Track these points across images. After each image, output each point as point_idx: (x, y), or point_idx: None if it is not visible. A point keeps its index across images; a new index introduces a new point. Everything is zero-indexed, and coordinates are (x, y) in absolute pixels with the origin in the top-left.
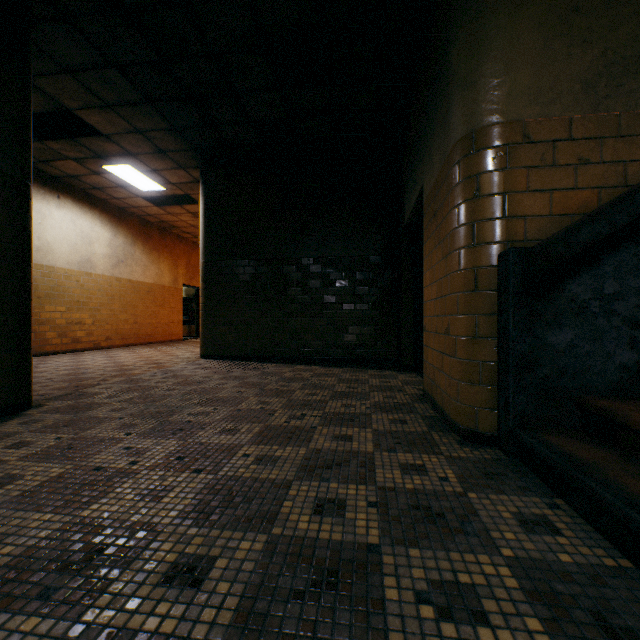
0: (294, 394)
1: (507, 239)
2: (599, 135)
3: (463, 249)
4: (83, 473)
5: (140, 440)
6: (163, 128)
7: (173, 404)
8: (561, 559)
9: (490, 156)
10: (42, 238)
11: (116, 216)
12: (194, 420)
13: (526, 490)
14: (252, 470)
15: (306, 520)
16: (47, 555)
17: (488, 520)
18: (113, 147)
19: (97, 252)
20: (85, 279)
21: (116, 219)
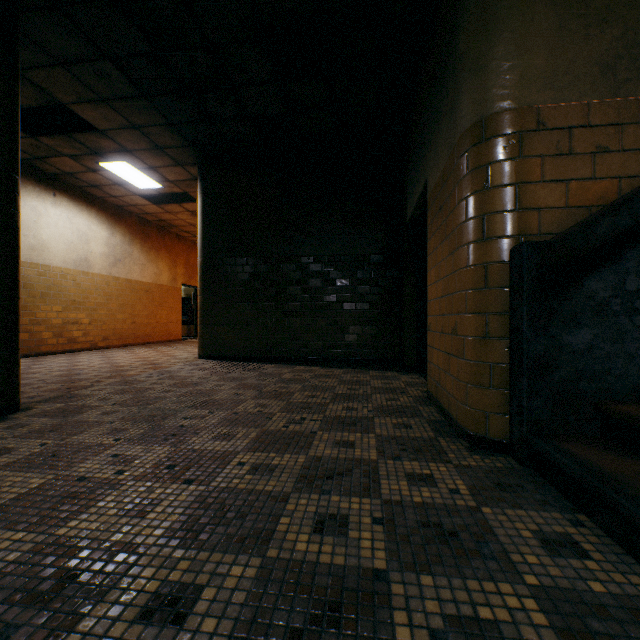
0: (293, 396)
1: (520, 233)
2: (619, 121)
3: (472, 244)
4: (64, 484)
5: (129, 446)
6: (160, 123)
7: (167, 407)
8: (593, 588)
9: (501, 144)
10: (37, 236)
11: (113, 214)
12: (188, 424)
13: (545, 504)
14: (247, 481)
15: (305, 540)
16: (13, 583)
17: (506, 540)
18: (109, 143)
19: (94, 251)
20: (82, 278)
21: (113, 217)
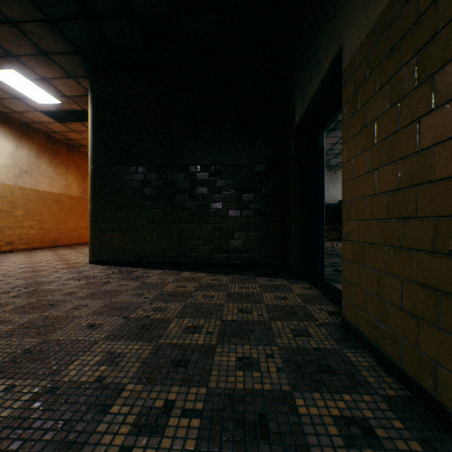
0: (167, 330)
1: None
2: None
3: None
4: None
5: None
6: (36, 18)
7: None
8: None
9: None
10: None
11: (19, 130)
12: None
13: None
14: None
15: None
16: None
17: None
18: None
19: None
20: None
21: (19, 133)
